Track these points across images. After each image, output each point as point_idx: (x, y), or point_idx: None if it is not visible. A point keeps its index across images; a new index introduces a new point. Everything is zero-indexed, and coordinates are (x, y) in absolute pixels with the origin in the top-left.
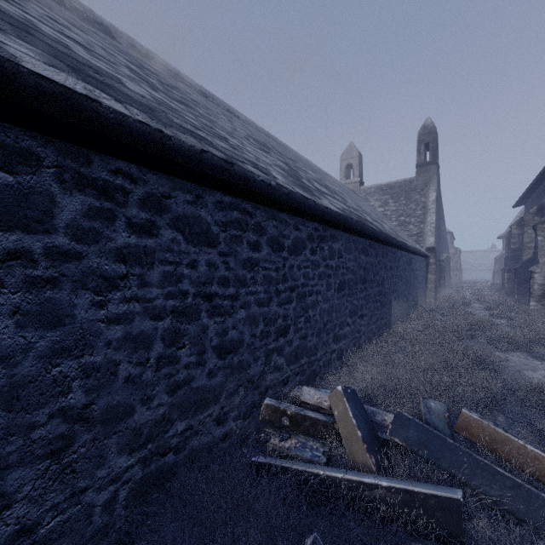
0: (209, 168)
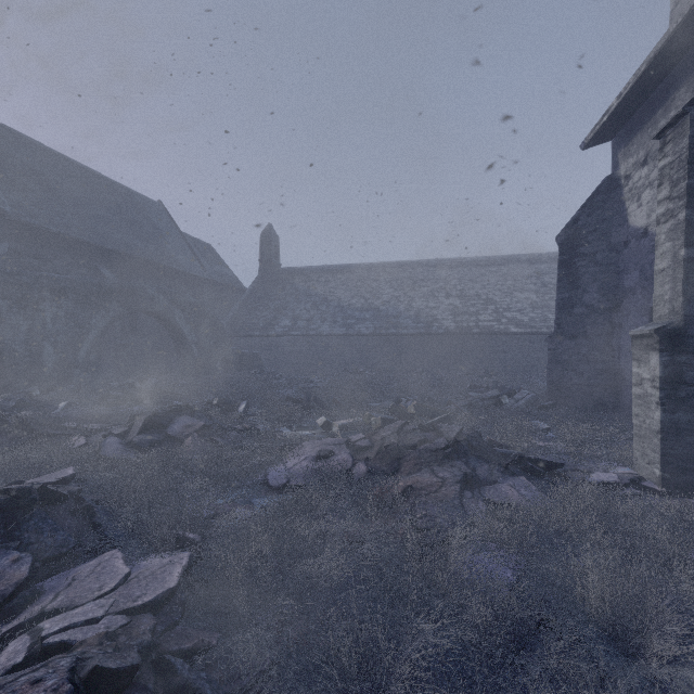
0: (532, 333)
